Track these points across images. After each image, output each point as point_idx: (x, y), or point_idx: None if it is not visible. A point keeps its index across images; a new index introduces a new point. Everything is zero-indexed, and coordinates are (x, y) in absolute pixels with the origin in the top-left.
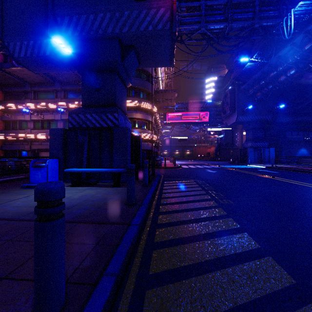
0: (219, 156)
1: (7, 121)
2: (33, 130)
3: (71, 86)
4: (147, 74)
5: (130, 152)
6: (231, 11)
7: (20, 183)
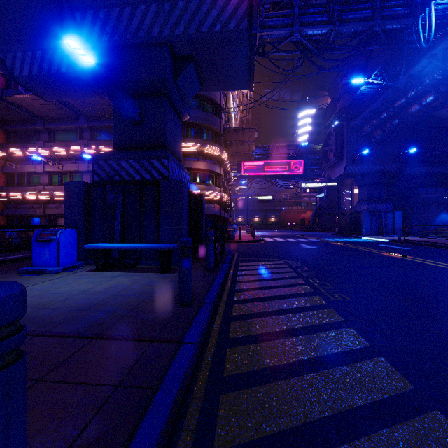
0: (318, 224)
1: (10, 173)
2: (48, 186)
3: (103, 121)
4: (213, 105)
5: (188, 218)
6: (338, 9)
7: (20, 265)
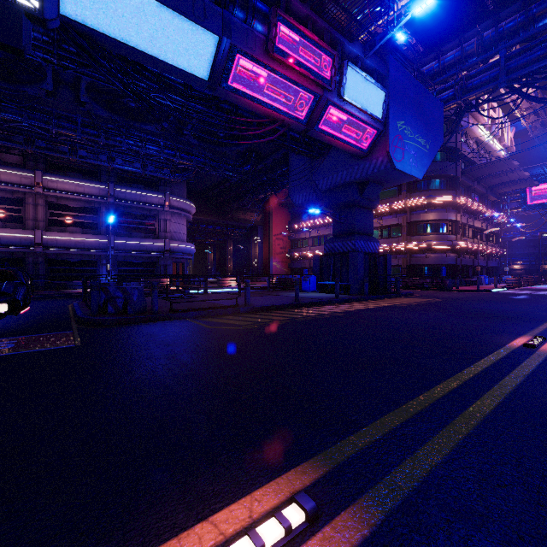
0: None
1: (293, 240)
2: (312, 247)
3: None
4: (447, 150)
5: (367, 270)
6: None
7: None
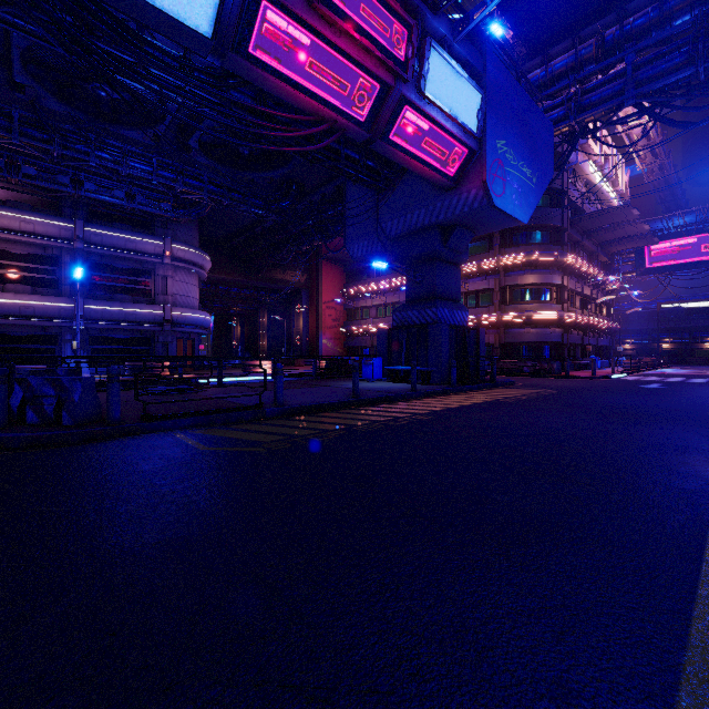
0: None
1: (349, 309)
2: (375, 319)
3: None
4: (551, 192)
5: (454, 350)
6: None
7: None
